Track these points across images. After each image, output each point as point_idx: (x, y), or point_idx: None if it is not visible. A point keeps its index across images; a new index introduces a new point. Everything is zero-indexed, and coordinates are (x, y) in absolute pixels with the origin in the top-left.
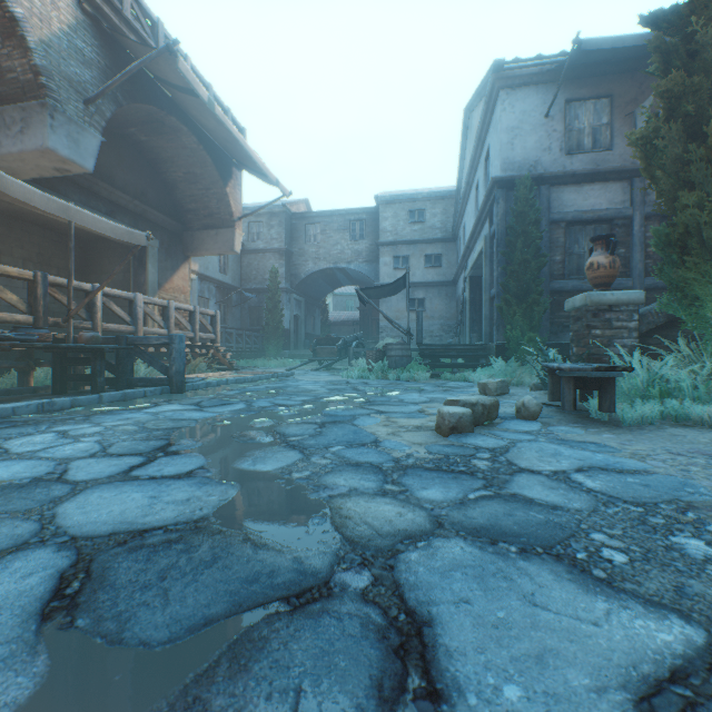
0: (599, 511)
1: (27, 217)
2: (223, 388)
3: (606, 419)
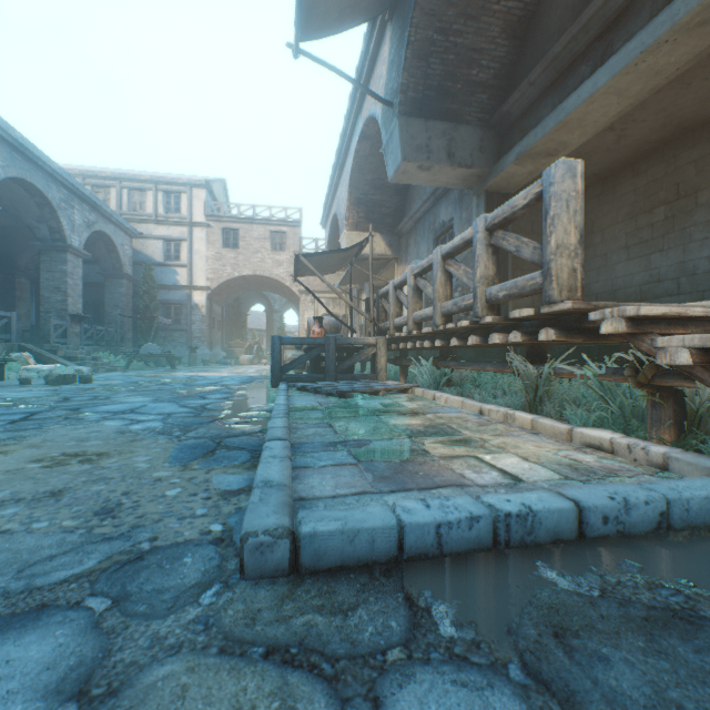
0: (97, 379)
1: (699, 112)
2: (257, 393)
3: None
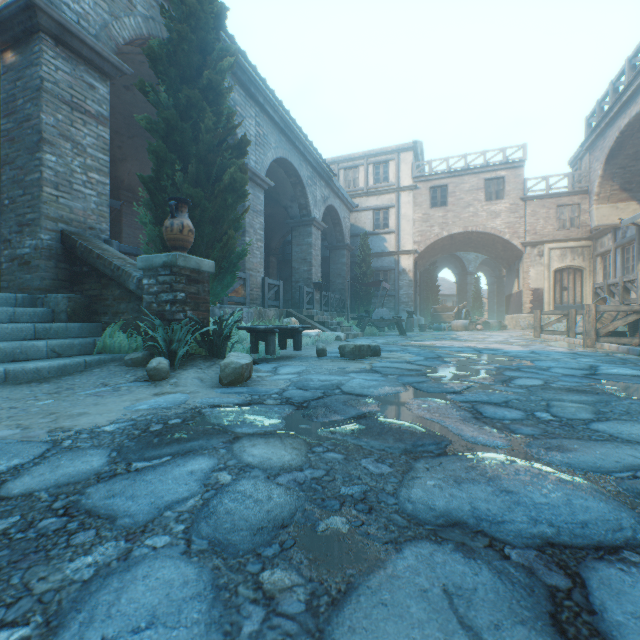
0: None
1: None
2: None
3: (271, 357)
